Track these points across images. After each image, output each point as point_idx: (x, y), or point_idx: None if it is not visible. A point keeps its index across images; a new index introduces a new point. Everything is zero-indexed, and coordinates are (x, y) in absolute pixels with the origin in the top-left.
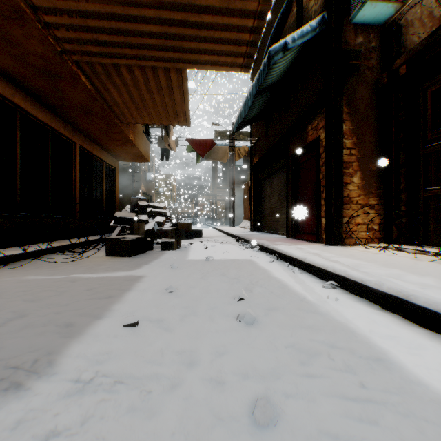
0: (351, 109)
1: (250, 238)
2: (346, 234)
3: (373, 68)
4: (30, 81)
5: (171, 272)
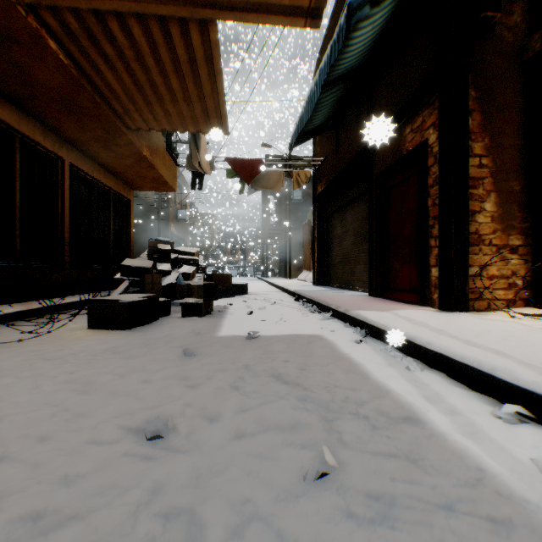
0: (481, 94)
1: (315, 296)
2: (474, 293)
3: (516, 28)
4: None
5: (179, 367)
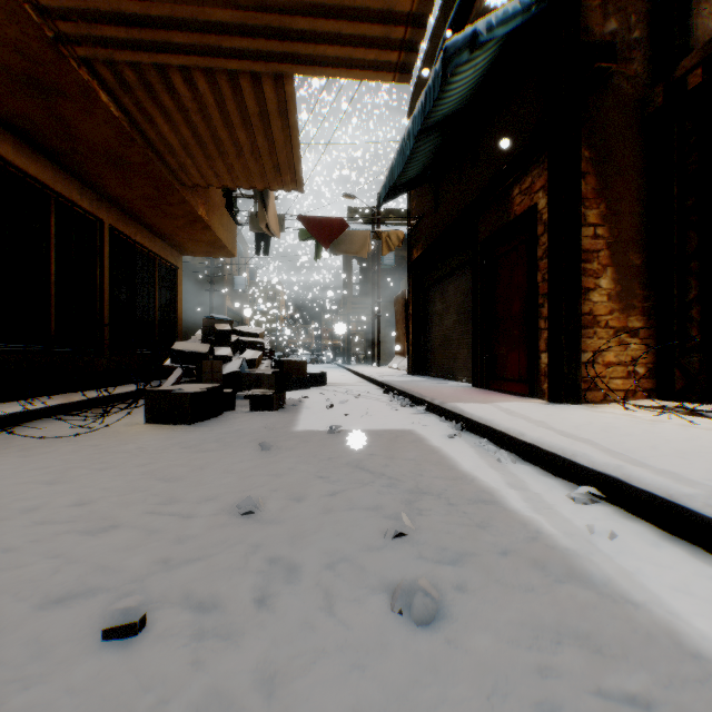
0: (596, 154)
1: (409, 387)
2: (588, 383)
3: (636, 78)
4: (7, 102)
5: (258, 460)
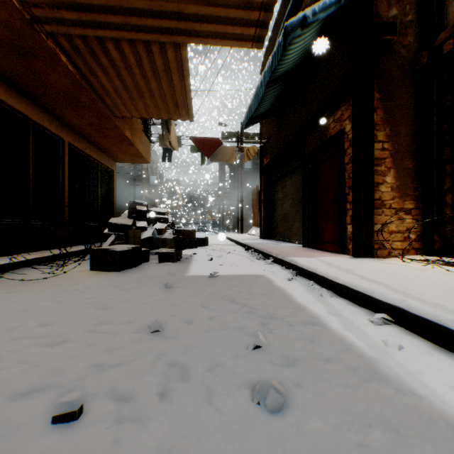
0: (384, 95)
1: (261, 247)
2: (378, 244)
3: (410, 46)
4: (0, 62)
5: (163, 295)
